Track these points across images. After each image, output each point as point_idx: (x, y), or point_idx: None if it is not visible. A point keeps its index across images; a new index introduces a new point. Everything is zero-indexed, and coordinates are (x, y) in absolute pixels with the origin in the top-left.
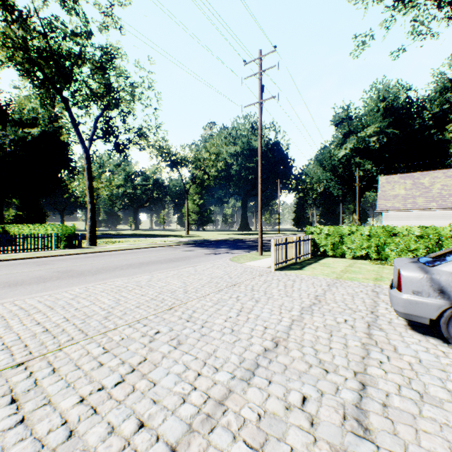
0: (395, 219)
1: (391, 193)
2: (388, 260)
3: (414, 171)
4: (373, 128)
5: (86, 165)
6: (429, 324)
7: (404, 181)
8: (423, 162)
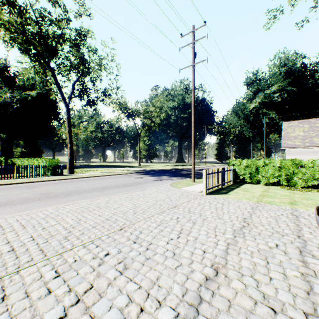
0: (296, 154)
1: (292, 135)
2: (295, 187)
3: (307, 119)
4: (276, 86)
5: (67, 116)
6: None
7: (302, 125)
8: (314, 112)
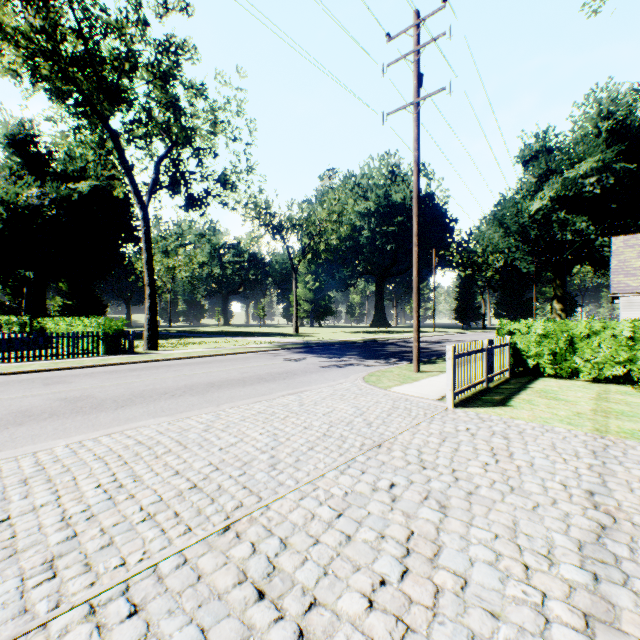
0: None
1: (637, 265)
2: None
3: None
4: (590, 162)
5: (143, 229)
6: None
7: None
8: None
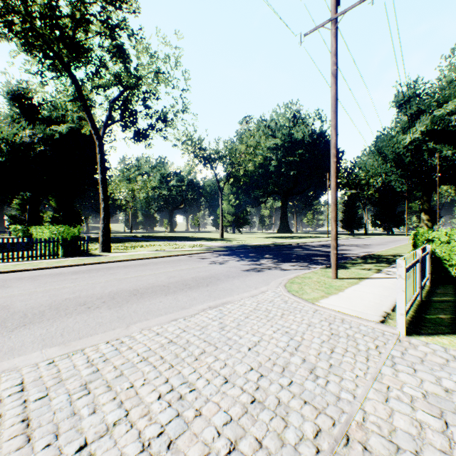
0: None
1: None
2: None
3: None
4: (455, 103)
5: (98, 155)
6: None
7: None
8: None
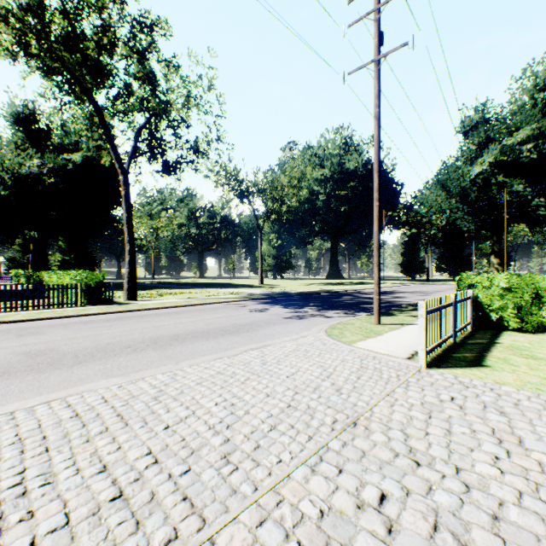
0: None
1: None
2: None
3: None
4: (527, 130)
5: (123, 191)
6: None
7: None
8: None
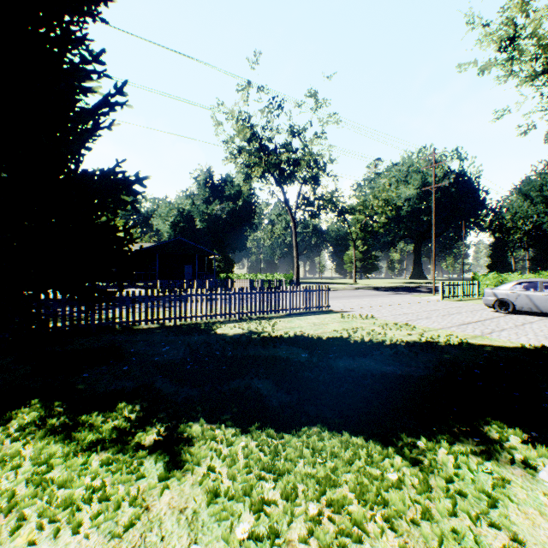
0: None
1: None
2: None
3: None
4: None
5: (293, 231)
6: (491, 306)
7: None
8: None
